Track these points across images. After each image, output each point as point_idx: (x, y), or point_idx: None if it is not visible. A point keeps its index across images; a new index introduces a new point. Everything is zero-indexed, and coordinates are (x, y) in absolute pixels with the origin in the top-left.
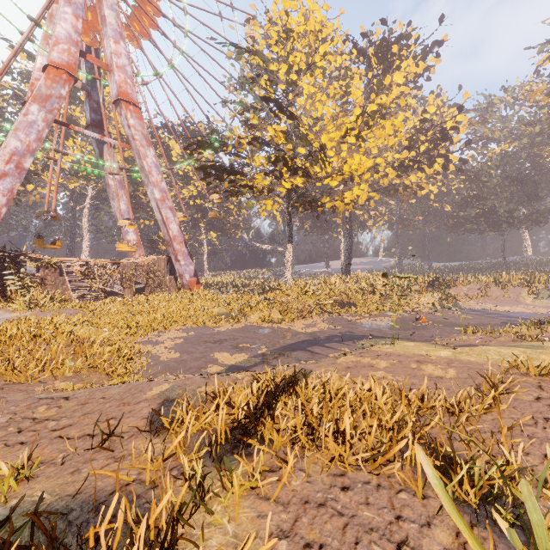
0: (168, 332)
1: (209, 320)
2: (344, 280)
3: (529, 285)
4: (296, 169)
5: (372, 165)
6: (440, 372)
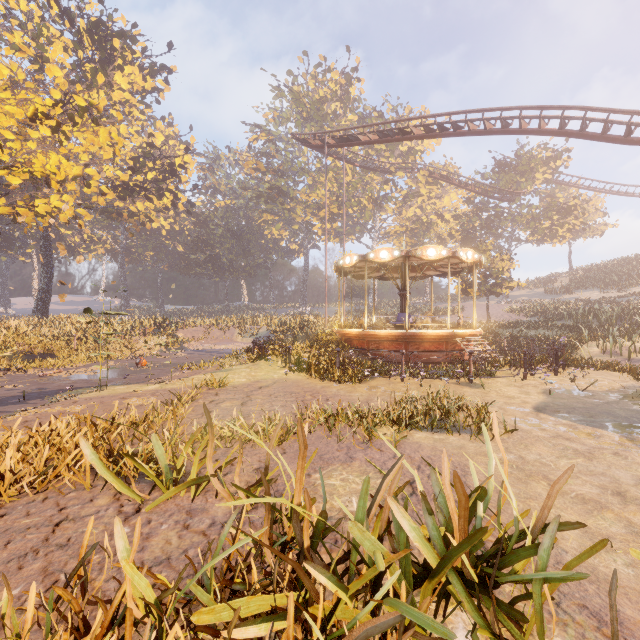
0: None
1: None
2: (37, 324)
3: (240, 326)
4: None
5: (81, 174)
6: (142, 401)
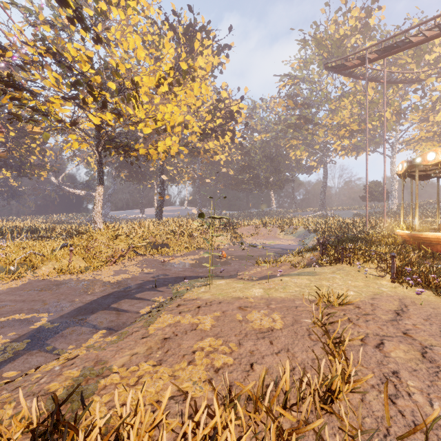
0: None
1: None
2: (157, 224)
3: (281, 226)
4: (104, 102)
5: (183, 120)
6: (268, 321)
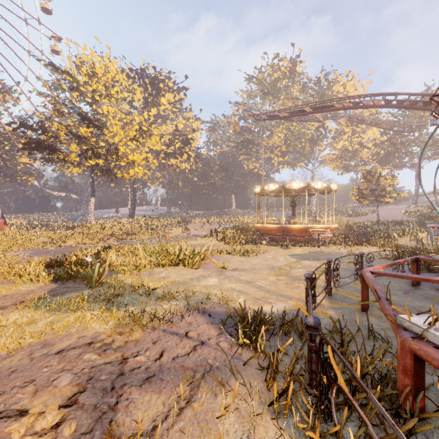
0: (11, 252)
1: (39, 245)
2: (130, 221)
3: (220, 223)
4: (99, 155)
5: (145, 157)
6: None
